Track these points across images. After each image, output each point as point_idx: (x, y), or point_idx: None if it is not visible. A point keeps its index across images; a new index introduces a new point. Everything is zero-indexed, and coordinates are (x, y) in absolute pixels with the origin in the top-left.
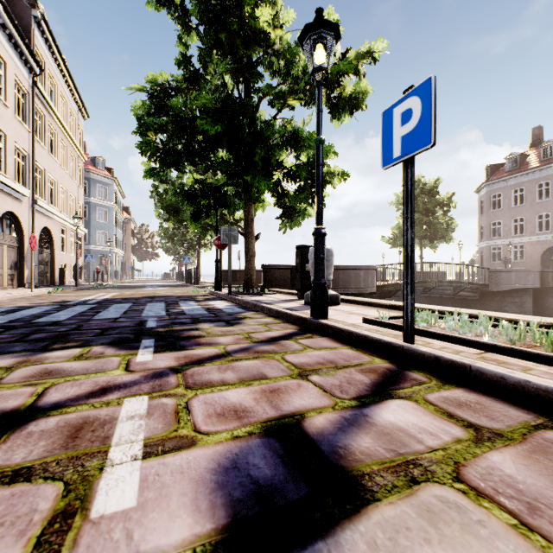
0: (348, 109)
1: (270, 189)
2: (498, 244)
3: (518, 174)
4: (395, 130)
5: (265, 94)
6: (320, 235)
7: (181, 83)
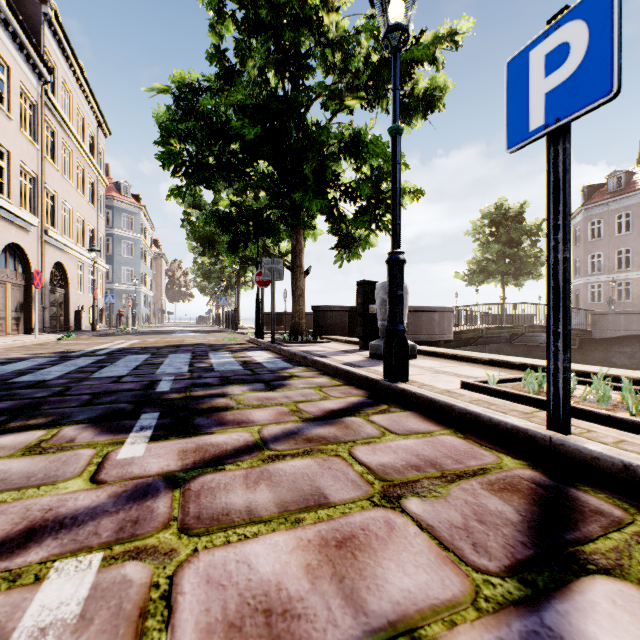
0: (422, 110)
1: (324, 210)
2: (598, 280)
3: (622, 195)
4: (533, 84)
5: (317, 95)
6: (397, 263)
7: (214, 84)
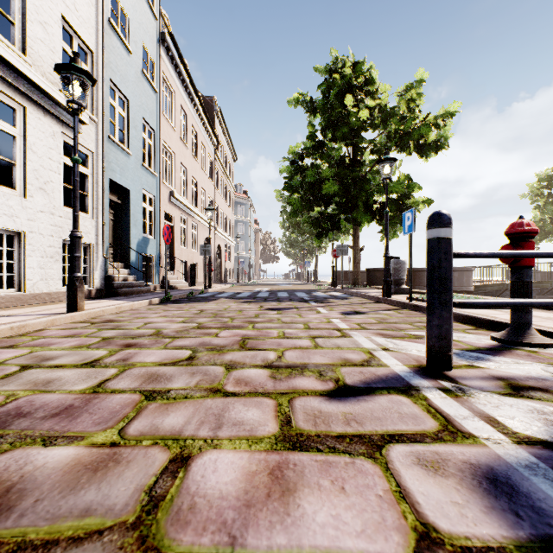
0: (432, 150)
1: (368, 221)
2: None
3: None
4: (406, 222)
5: (368, 145)
6: (386, 257)
7: (308, 146)
